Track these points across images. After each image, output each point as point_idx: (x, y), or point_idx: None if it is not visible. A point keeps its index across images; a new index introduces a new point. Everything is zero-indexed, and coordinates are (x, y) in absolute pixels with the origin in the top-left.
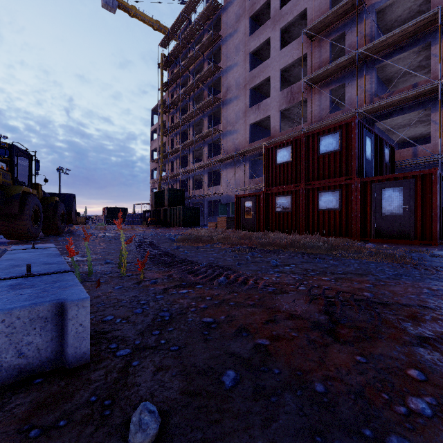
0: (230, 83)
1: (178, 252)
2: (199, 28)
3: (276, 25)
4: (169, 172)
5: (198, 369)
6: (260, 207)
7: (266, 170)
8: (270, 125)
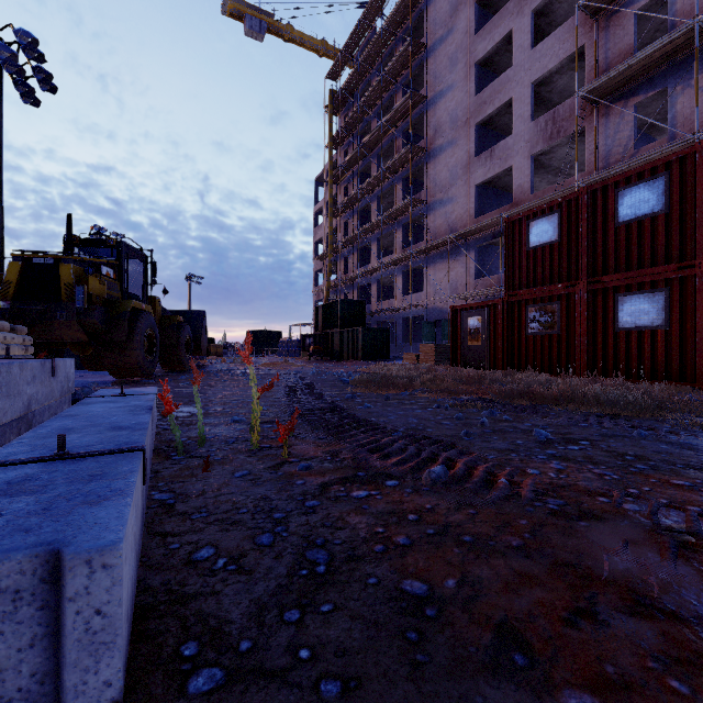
0: (440, 120)
1: (354, 404)
2: (389, 38)
3: (524, 5)
4: (341, 275)
5: None
6: (497, 326)
7: (509, 260)
8: (512, 184)
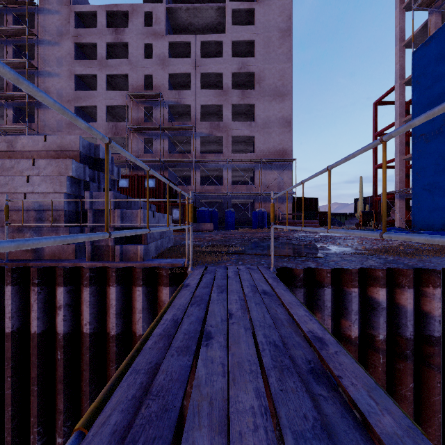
0: (49, 89)
1: None
2: None
3: (103, 69)
4: None
5: None
6: None
7: None
8: (93, 141)
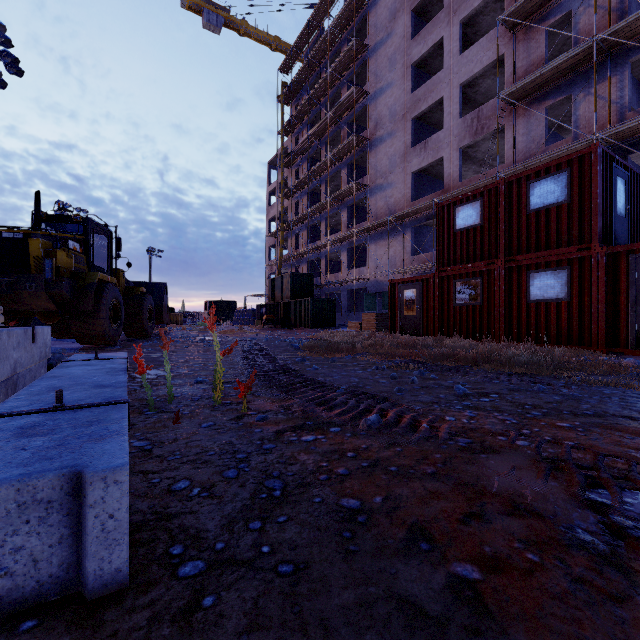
0: (380, 114)
1: (304, 367)
2: (335, 38)
3: (453, 16)
4: (292, 250)
5: (331, 636)
6: (429, 298)
7: (439, 240)
8: (443, 172)
